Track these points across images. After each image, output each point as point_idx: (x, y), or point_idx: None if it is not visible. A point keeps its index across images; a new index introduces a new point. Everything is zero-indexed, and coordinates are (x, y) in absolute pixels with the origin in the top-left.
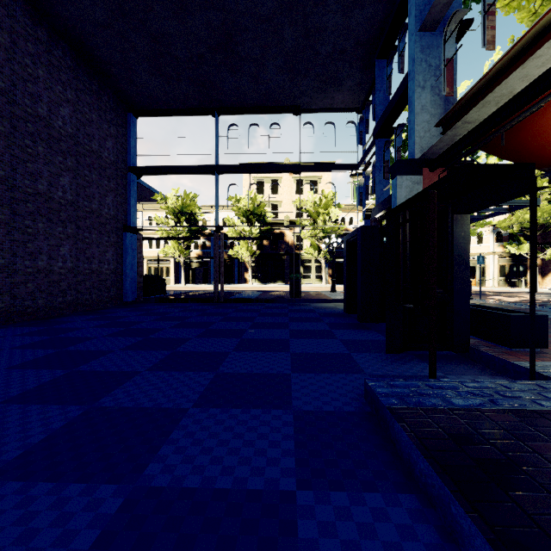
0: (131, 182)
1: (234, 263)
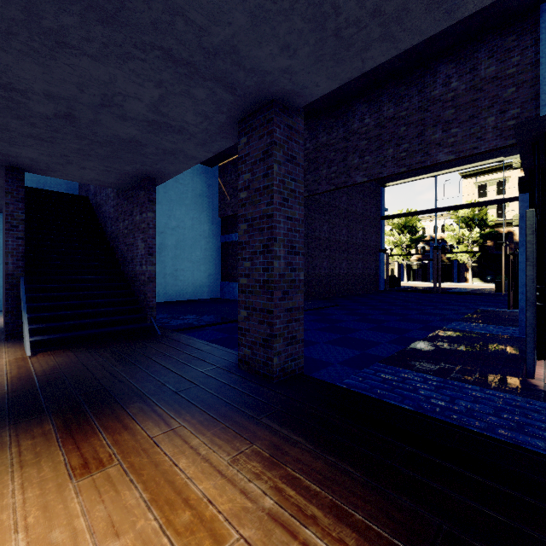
0: (382, 225)
1: (453, 264)
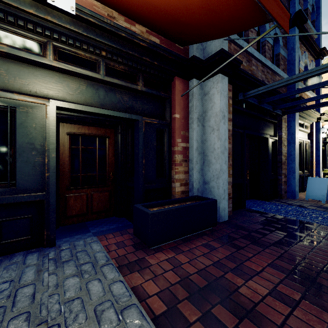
0: None
1: None
